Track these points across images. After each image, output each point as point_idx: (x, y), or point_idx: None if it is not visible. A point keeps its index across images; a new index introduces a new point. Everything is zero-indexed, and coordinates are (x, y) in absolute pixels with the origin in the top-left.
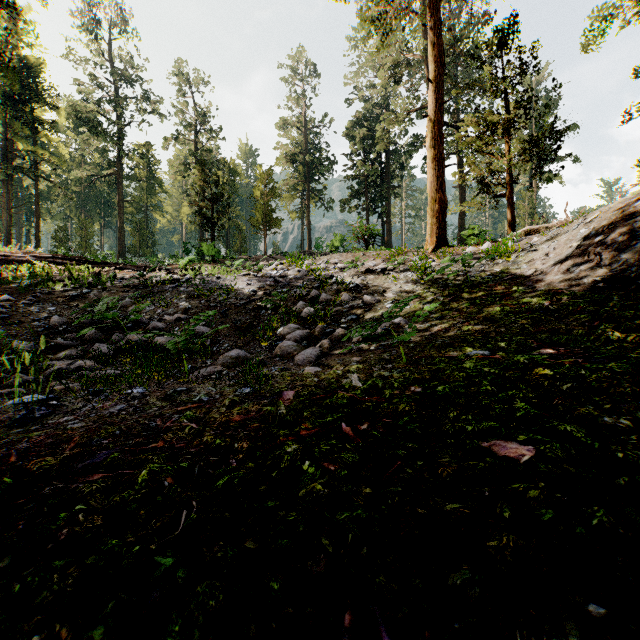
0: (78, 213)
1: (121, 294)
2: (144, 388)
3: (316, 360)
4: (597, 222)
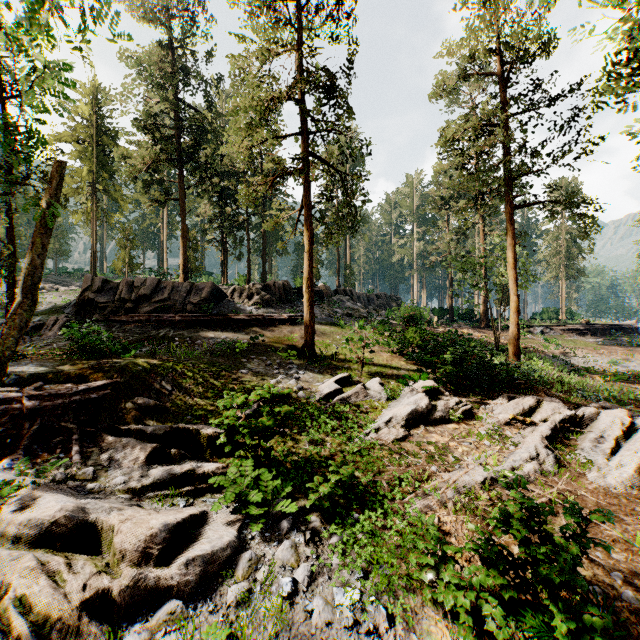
0: None
1: None
2: None
3: None
4: None
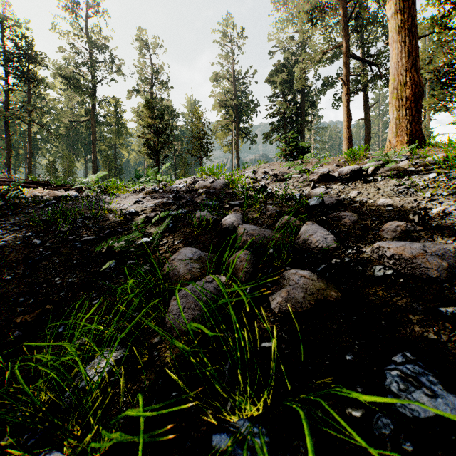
0: (67, 151)
1: None
2: None
3: None
4: None
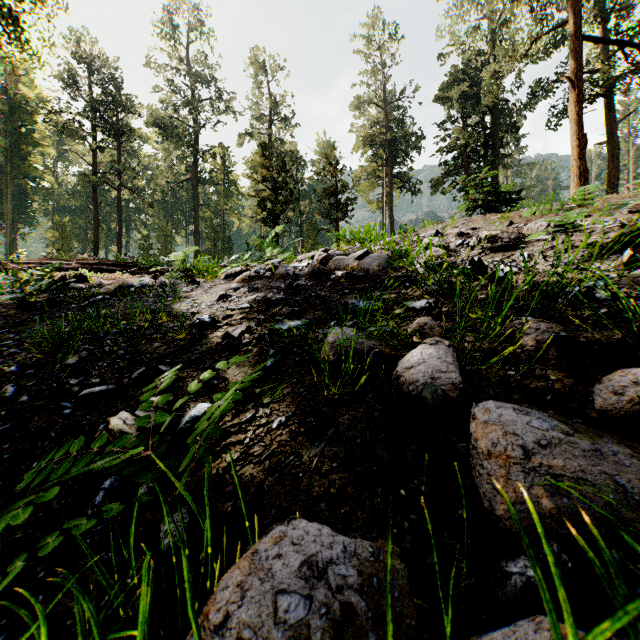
0: (165, 222)
1: None
2: None
3: None
4: None
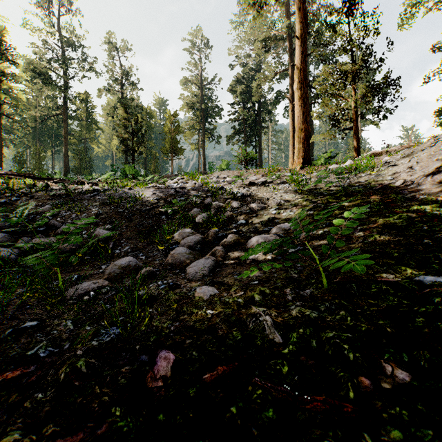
0: (34, 143)
1: (45, 201)
2: None
3: (209, 273)
4: None
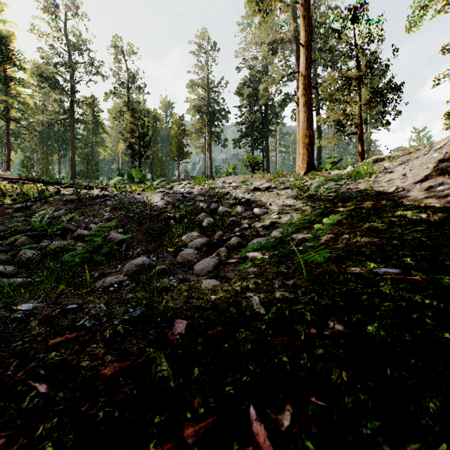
0: (41, 147)
1: (59, 206)
2: (36, 303)
3: (214, 269)
4: (447, 148)
